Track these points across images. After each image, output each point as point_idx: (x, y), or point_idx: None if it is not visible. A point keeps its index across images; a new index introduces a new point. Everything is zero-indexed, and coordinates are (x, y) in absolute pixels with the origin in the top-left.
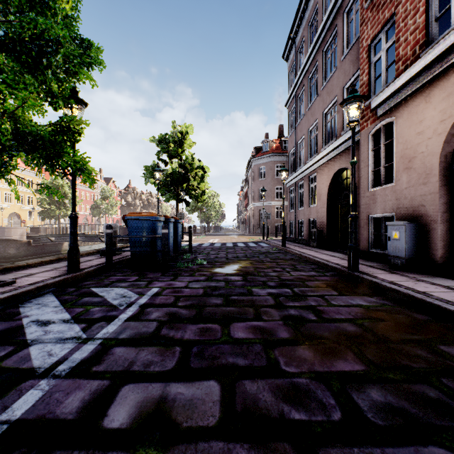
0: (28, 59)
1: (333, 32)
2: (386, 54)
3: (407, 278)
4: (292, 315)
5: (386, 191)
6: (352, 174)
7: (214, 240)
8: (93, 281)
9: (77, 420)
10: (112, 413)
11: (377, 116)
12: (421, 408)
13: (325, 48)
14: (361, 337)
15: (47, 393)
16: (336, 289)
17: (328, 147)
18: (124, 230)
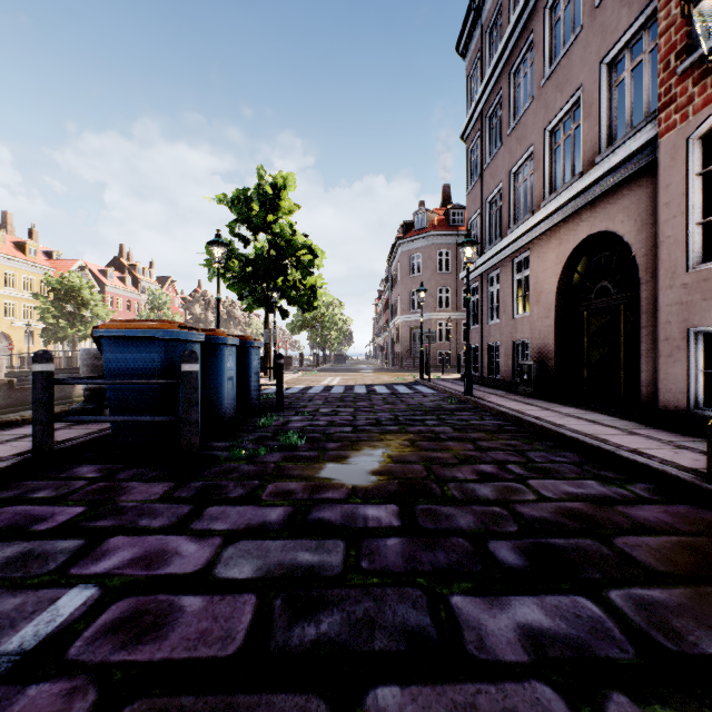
0: None
1: None
2: None
3: None
4: None
5: None
6: None
7: (333, 381)
8: None
9: None
10: None
11: None
12: None
13: None
14: None
15: None
16: None
17: (561, 194)
18: None
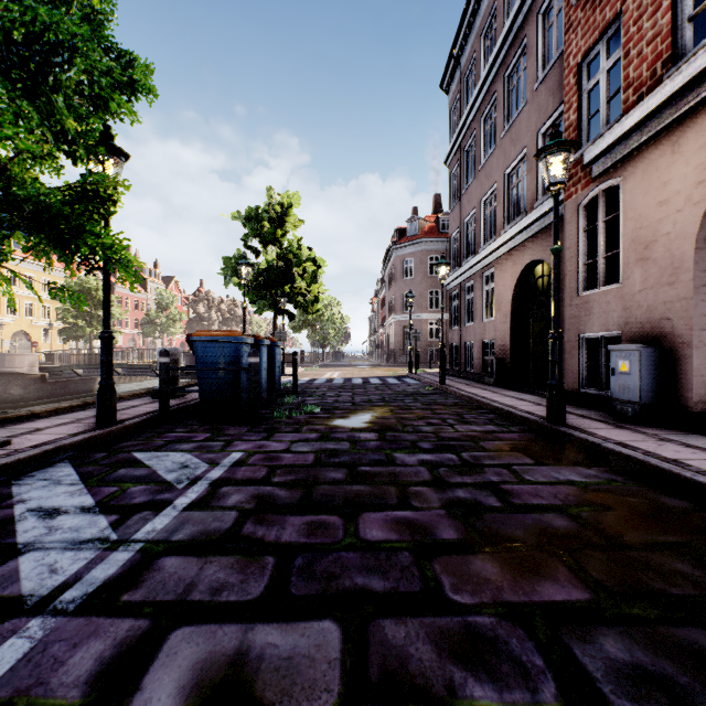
0: (22, 76)
1: (520, 45)
2: (607, 78)
3: (644, 436)
4: (461, 499)
5: (608, 295)
6: (555, 268)
7: (333, 374)
8: (137, 440)
9: (86, 698)
10: (149, 684)
11: (593, 177)
12: (696, 675)
13: (509, 71)
14: (578, 538)
15: (39, 644)
16: (530, 455)
17: (512, 228)
18: (192, 359)
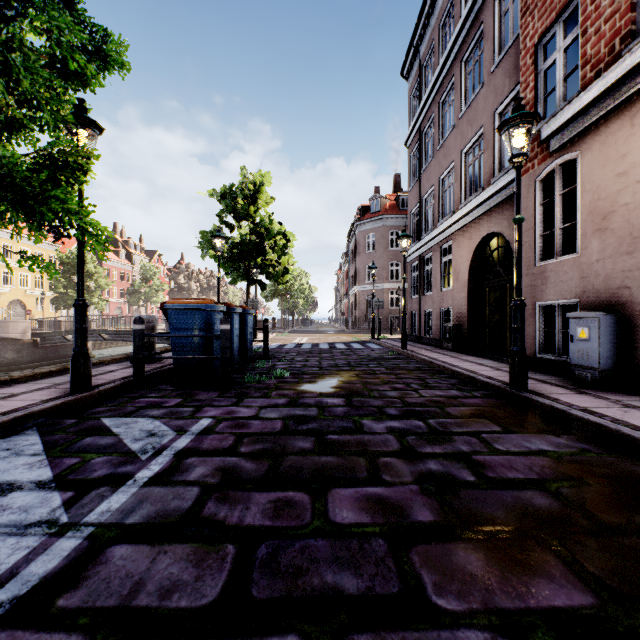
0: None
1: (477, 31)
2: (563, 57)
3: (607, 402)
4: (433, 472)
5: (565, 265)
6: (517, 237)
7: (302, 340)
8: (109, 406)
9: None
10: None
11: (550, 152)
12: None
13: (466, 56)
14: (565, 521)
15: None
16: (497, 421)
17: (470, 202)
18: None
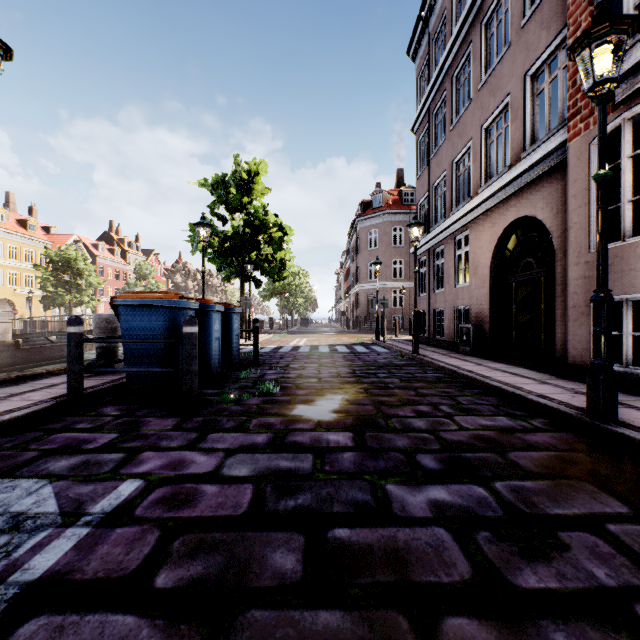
0: None
1: None
2: None
3: None
4: None
5: (639, 248)
6: (602, 201)
7: (300, 341)
8: (0, 449)
9: None
10: None
11: (616, 103)
12: None
13: (487, 18)
14: None
15: None
16: (609, 488)
17: (493, 183)
18: None
